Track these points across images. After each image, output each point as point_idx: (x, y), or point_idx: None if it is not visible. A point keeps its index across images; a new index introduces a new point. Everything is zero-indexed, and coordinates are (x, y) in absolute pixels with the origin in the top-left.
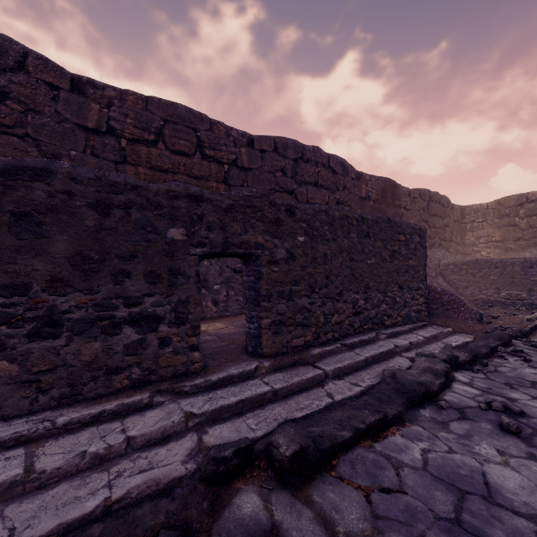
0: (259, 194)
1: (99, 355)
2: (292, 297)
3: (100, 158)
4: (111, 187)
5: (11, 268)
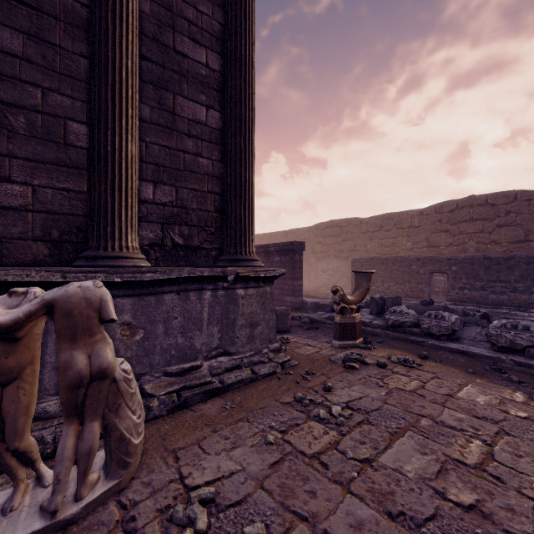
0: None
1: (526, 299)
2: None
3: None
4: (530, 258)
5: (506, 278)
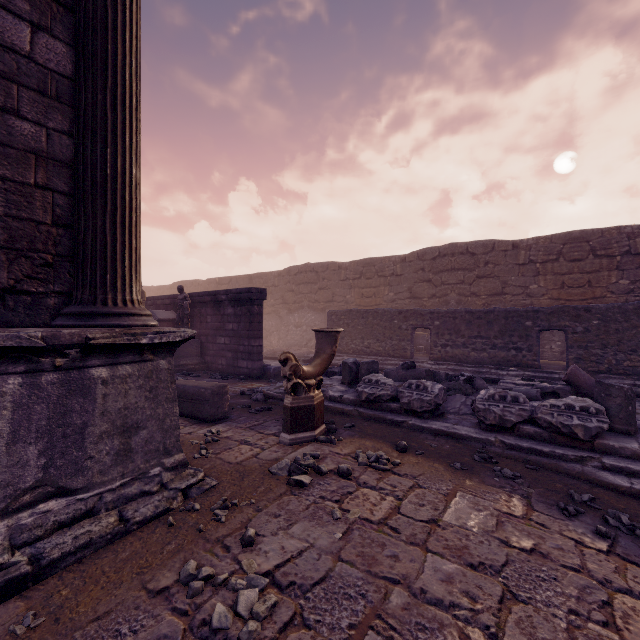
0: None
1: (505, 356)
2: (587, 348)
3: (525, 276)
4: (508, 312)
5: (486, 333)
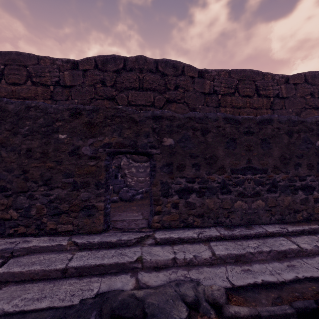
0: (294, 112)
1: (290, 203)
2: None
3: (209, 106)
4: (292, 123)
5: (262, 162)
